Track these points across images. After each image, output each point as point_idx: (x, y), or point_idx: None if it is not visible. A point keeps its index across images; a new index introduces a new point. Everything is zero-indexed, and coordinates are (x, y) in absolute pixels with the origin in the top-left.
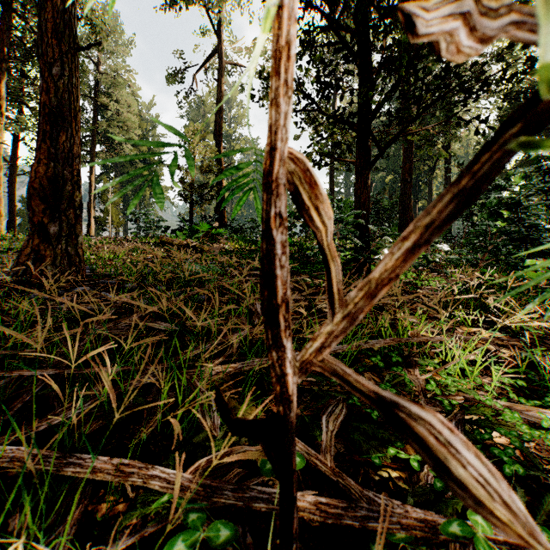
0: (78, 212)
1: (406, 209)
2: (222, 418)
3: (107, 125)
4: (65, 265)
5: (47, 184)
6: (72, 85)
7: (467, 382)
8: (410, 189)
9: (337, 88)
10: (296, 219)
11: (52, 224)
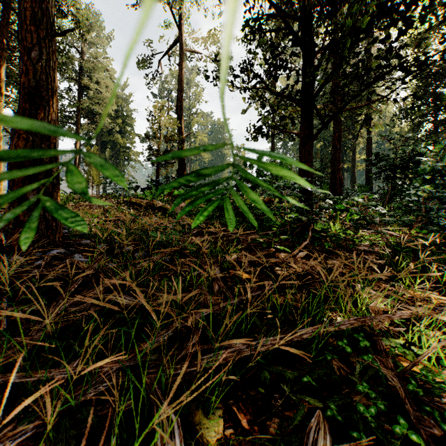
0: (55, 181)
1: (335, 171)
2: (185, 437)
3: (89, 102)
4: (43, 229)
5: None
6: (50, 67)
7: (441, 372)
8: (339, 154)
9: (285, 68)
10: (246, 181)
11: (31, 193)
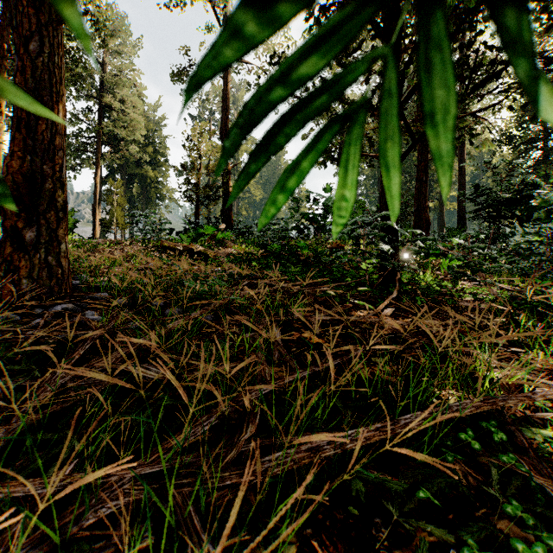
0: (61, 215)
1: (421, 209)
2: None
3: (112, 125)
4: (44, 277)
5: (23, 181)
6: (54, 64)
7: None
8: (425, 188)
9: None
10: (309, 221)
11: (29, 229)
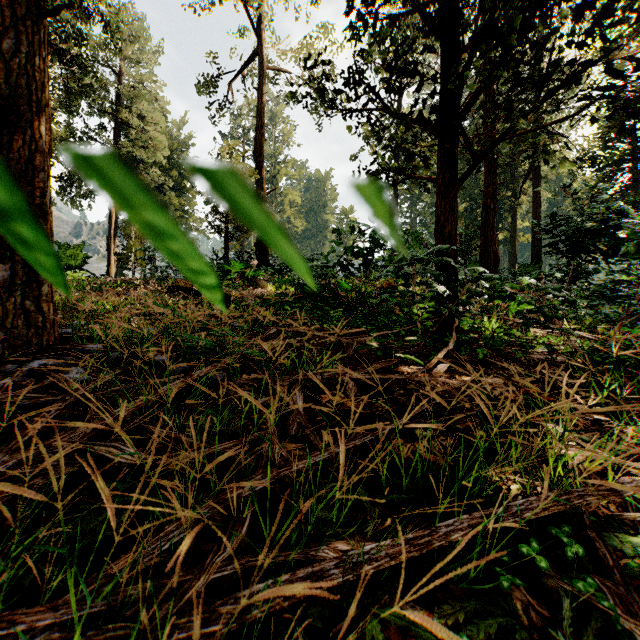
0: None
1: (488, 242)
2: None
3: (130, 145)
4: (21, 326)
5: None
6: (34, 67)
7: None
8: (493, 218)
9: (413, 73)
10: (354, 256)
11: (2, 268)
